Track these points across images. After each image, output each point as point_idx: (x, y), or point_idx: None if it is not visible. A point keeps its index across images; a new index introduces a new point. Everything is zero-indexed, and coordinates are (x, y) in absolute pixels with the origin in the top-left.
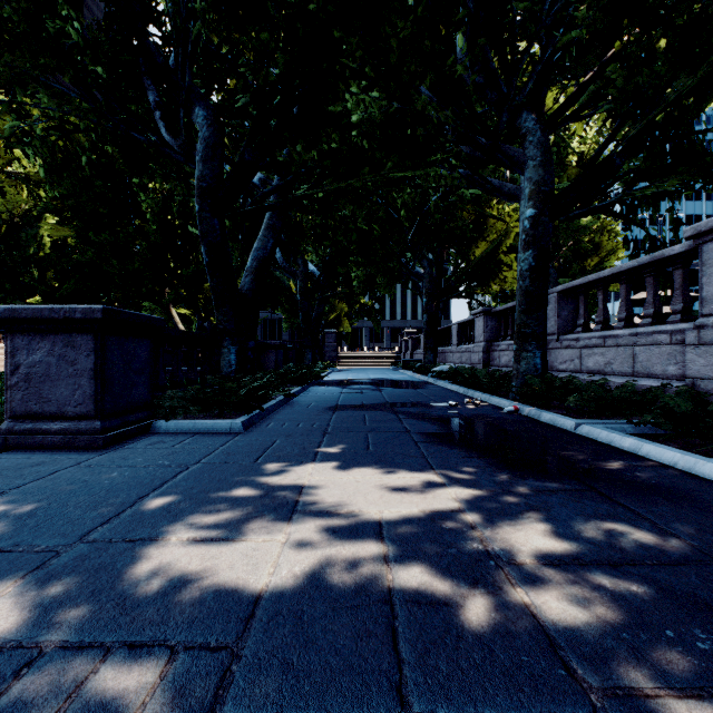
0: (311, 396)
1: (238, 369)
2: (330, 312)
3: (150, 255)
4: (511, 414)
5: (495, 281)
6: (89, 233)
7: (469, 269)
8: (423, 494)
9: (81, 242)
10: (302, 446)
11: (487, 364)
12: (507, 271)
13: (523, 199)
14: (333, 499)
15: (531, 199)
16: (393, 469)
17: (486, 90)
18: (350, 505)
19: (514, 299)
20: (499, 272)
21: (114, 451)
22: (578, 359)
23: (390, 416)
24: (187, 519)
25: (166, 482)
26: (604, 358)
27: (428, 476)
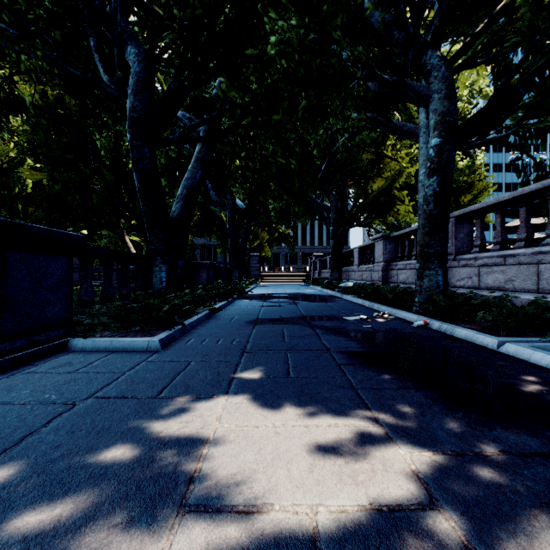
0: (235, 309)
1: (169, 285)
2: (254, 239)
3: (107, 192)
4: (423, 329)
5: (389, 212)
6: (56, 173)
7: (368, 202)
8: (369, 461)
9: (52, 182)
10: (217, 370)
11: (386, 281)
12: (400, 204)
13: (421, 136)
14: (243, 475)
15: (437, 129)
16: (320, 409)
17: (393, 32)
18: (266, 490)
19: (400, 229)
20: (393, 205)
21: (6, 378)
22: (476, 276)
23: (307, 330)
24: (2, 534)
25: (29, 435)
26: (504, 275)
27: (365, 422)
